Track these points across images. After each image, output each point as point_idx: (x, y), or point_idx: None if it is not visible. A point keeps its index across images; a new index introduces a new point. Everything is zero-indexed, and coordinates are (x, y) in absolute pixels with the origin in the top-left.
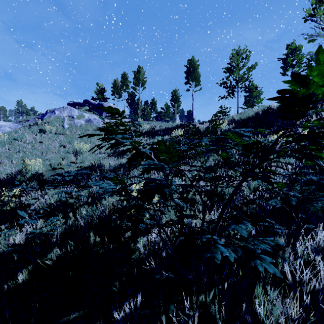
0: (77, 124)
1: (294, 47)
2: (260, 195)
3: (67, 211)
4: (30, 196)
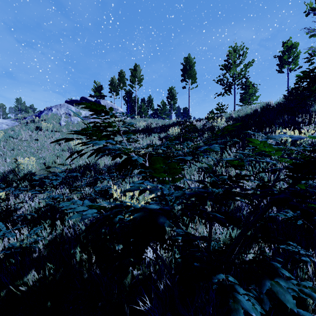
0: (74, 122)
1: (290, 45)
2: (267, 201)
3: (56, 217)
4: (19, 199)
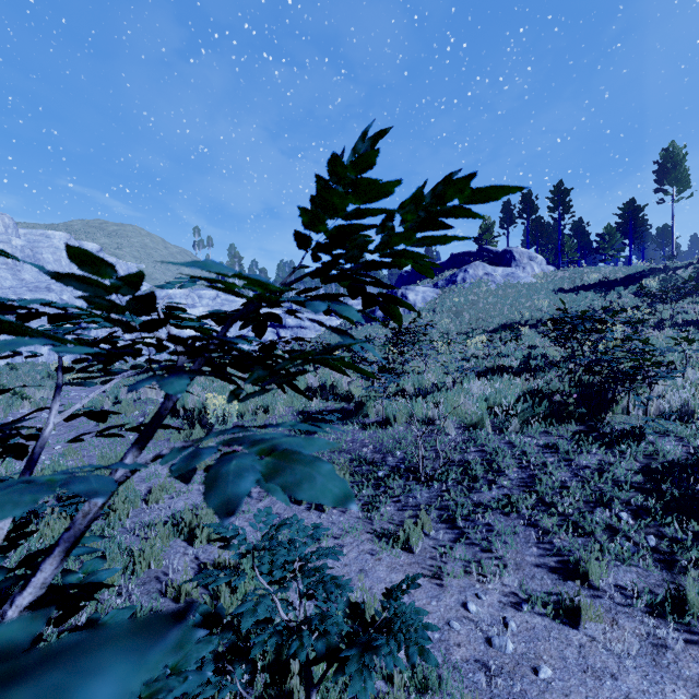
0: (501, 282)
1: None
2: None
3: None
4: None
